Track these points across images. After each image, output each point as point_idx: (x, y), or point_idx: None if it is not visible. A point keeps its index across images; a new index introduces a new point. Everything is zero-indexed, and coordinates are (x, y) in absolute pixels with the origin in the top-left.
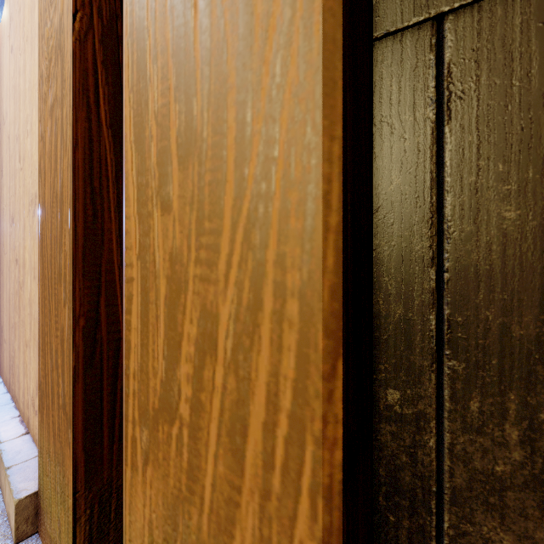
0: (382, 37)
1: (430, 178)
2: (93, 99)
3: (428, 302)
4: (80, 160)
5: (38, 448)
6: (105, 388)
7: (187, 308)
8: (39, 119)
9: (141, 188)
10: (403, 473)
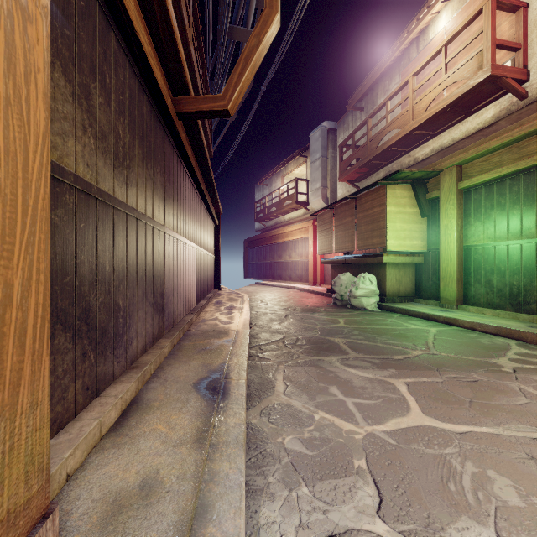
0: None
1: None
2: None
3: None
4: None
5: None
6: None
7: None
8: None
9: None
10: None
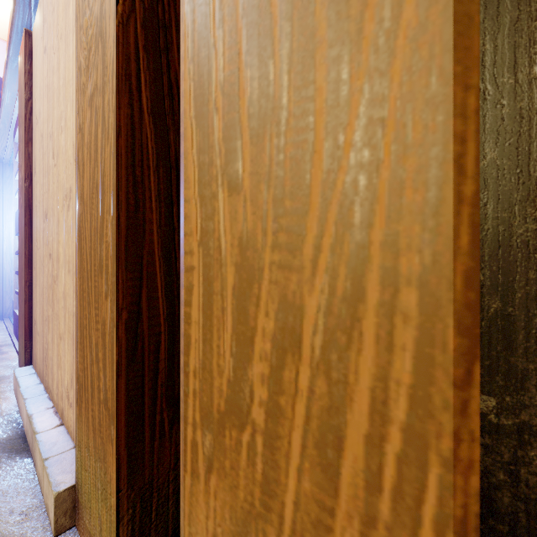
0: None
1: None
2: (135, 84)
3: (535, 294)
4: (123, 147)
5: (76, 441)
6: (147, 384)
7: (261, 300)
8: (77, 111)
9: (203, 167)
10: (500, 493)
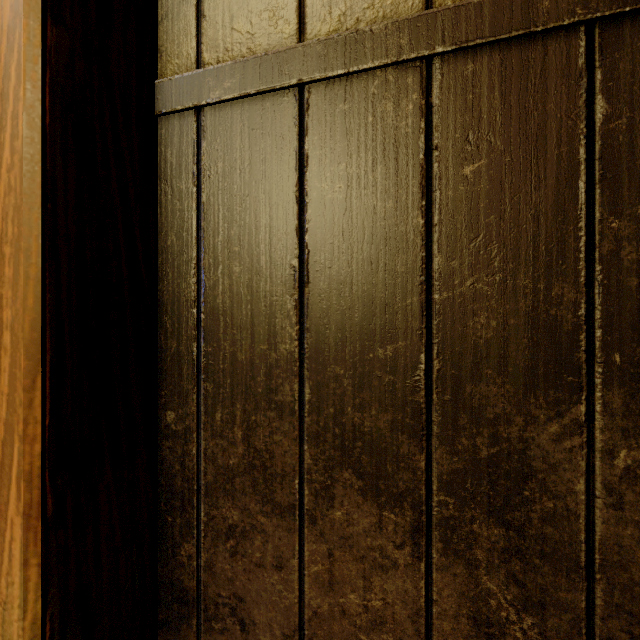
0: (162, 115)
1: (193, 236)
2: None
3: (192, 337)
4: None
5: None
6: None
7: None
8: None
9: None
10: (177, 479)
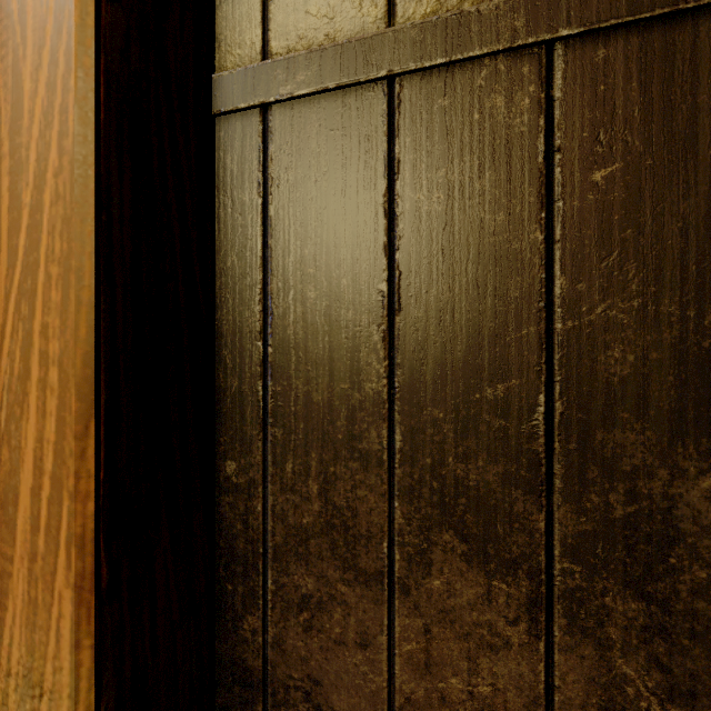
0: (221, 114)
1: (259, 256)
2: None
3: (257, 374)
4: None
5: None
6: None
7: None
8: None
9: None
10: (238, 540)
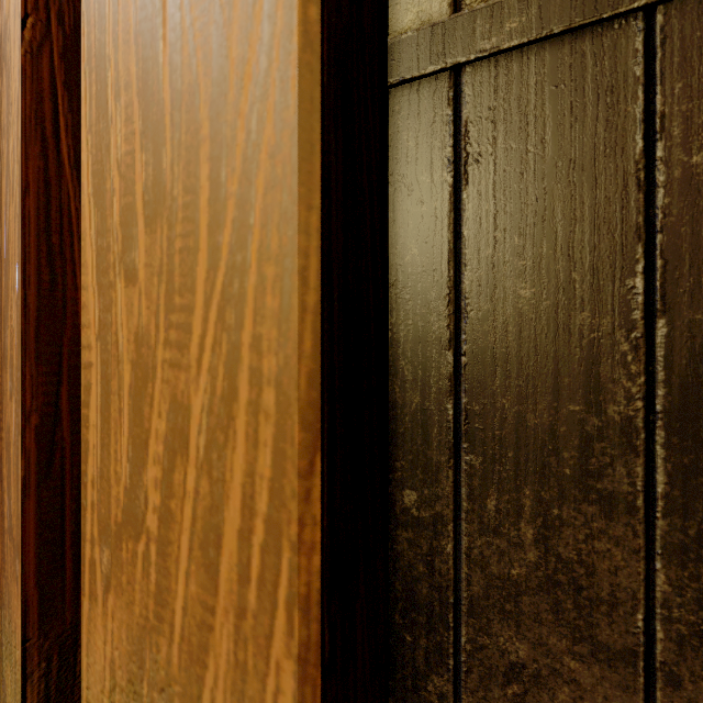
0: (398, 84)
1: (448, 248)
2: (51, 130)
3: (446, 389)
4: (32, 209)
5: None
6: (68, 505)
7: (155, 400)
8: None
9: (101, 252)
10: (420, 585)
